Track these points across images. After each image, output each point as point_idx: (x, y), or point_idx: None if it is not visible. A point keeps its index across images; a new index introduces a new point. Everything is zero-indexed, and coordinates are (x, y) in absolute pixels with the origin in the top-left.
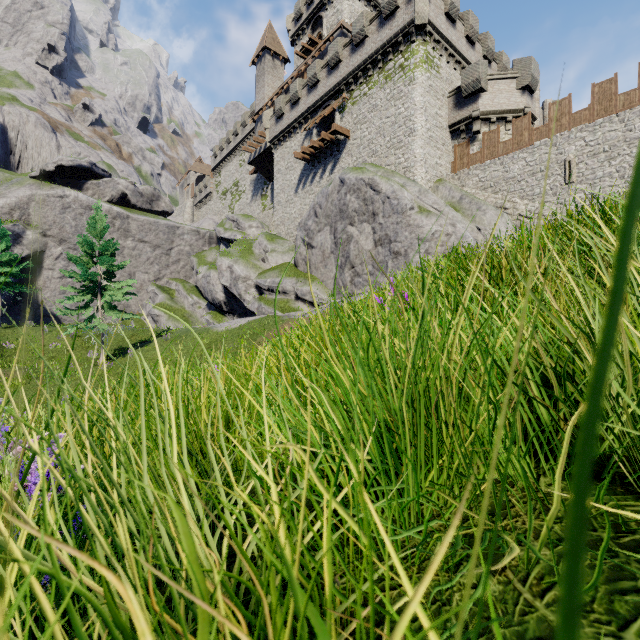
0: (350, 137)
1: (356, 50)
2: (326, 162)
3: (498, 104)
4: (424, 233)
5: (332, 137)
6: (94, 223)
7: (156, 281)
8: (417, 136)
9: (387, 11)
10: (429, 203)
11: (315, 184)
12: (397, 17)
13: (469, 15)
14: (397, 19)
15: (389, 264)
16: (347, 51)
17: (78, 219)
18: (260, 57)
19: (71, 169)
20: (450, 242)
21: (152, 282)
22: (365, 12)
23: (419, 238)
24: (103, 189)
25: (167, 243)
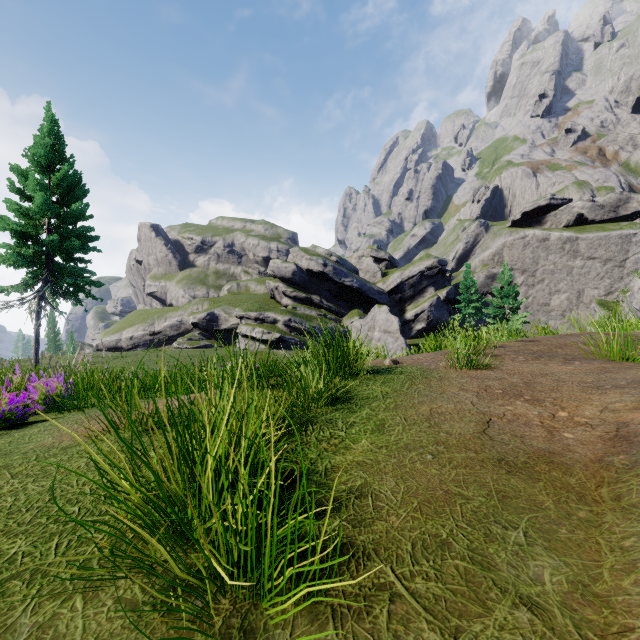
0: None
1: None
2: None
3: None
4: None
5: None
6: (501, 277)
7: (606, 295)
8: None
9: None
10: None
11: None
12: None
13: None
14: None
15: None
16: None
17: (534, 252)
18: None
19: (532, 212)
20: None
21: (595, 299)
22: None
23: None
24: (559, 217)
25: (620, 254)
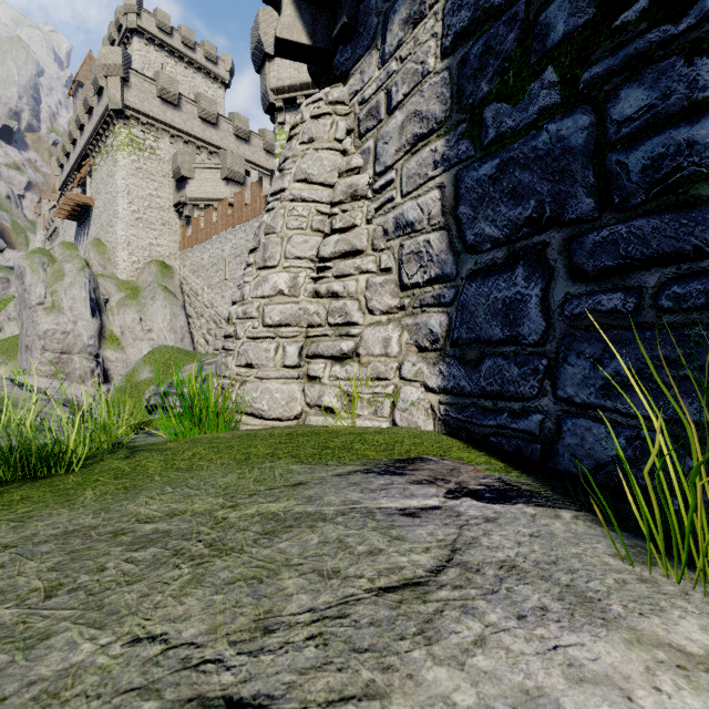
0: (94, 205)
1: (90, 118)
2: (85, 225)
3: (205, 192)
4: (40, 331)
5: (80, 202)
6: None
7: None
8: (119, 218)
9: (96, 88)
10: (68, 297)
11: (81, 246)
12: (104, 96)
13: (200, 98)
14: (104, 98)
15: (23, 357)
16: (87, 116)
17: None
18: (76, 90)
19: None
20: (69, 339)
21: None
22: (88, 83)
23: (38, 335)
24: None
25: None
